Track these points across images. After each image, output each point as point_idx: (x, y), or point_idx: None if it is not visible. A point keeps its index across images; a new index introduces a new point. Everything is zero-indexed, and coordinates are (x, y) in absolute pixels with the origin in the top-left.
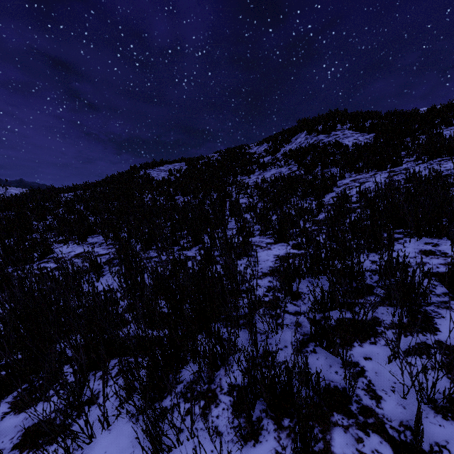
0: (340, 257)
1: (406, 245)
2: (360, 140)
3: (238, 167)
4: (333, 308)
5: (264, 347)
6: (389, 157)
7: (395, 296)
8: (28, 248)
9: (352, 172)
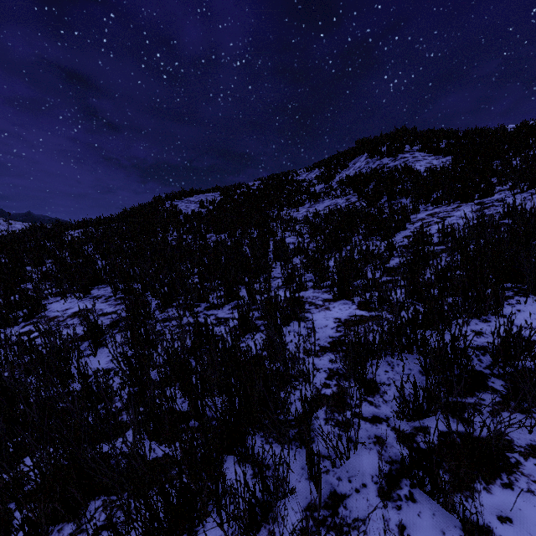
0: (438, 333)
1: (520, 308)
2: (434, 164)
3: (284, 198)
4: (430, 414)
5: (329, 484)
6: (476, 184)
7: (527, 397)
8: (13, 304)
9: (427, 204)
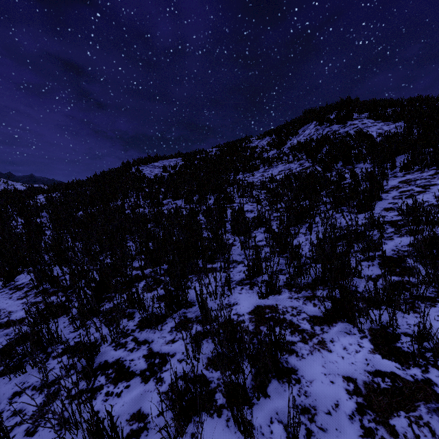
0: None
1: None
2: (385, 129)
3: (239, 163)
4: None
5: None
6: None
7: None
8: None
9: (393, 170)
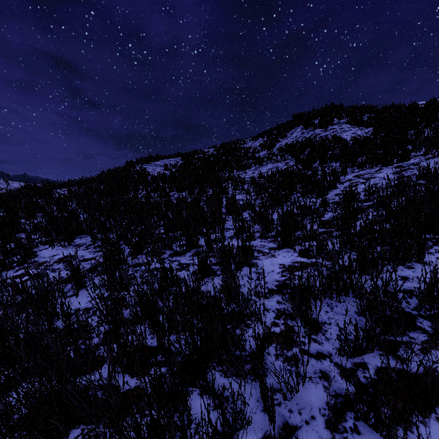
0: (372, 279)
1: None
2: (358, 134)
3: (234, 162)
4: (368, 351)
5: (282, 416)
6: (395, 151)
7: None
8: (9, 251)
9: (354, 167)
